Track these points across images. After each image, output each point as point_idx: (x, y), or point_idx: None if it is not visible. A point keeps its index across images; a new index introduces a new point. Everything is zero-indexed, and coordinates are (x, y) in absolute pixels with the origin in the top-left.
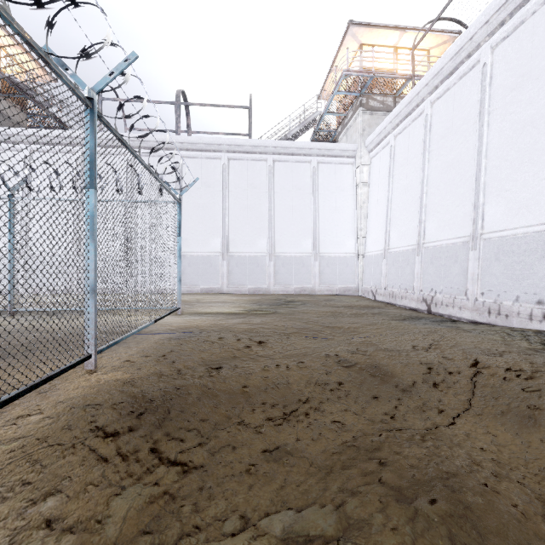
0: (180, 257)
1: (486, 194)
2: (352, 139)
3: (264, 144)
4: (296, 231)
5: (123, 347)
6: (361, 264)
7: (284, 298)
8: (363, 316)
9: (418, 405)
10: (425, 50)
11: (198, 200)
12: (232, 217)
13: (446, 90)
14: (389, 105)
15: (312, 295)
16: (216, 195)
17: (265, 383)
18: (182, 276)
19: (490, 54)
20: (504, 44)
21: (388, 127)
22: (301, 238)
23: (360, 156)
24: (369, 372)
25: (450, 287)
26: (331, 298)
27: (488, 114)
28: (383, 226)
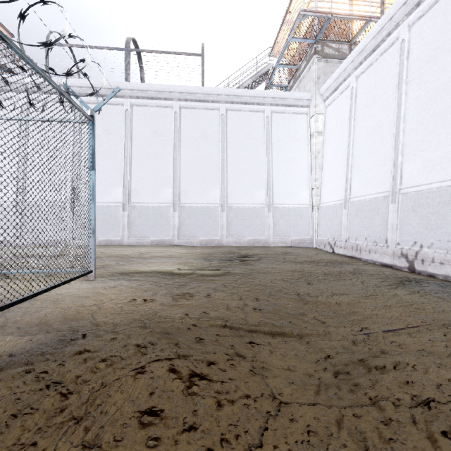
0: (92, 199)
1: None
2: (306, 89)
3: (216, 92)
4: (249, 181)
5: None
6: (316, 215)
7: (238, 251)
8: (344, 279)
9: None
10: None
11: (149, 149)
12: (183, 167)
13: (433, 4)
14: (344, 52)
15: (266, 247)
16: (167, 144)
17: None
18: (131, 227)
19: None
20: None
21: (349, 67)
22: (255, 189)
23: (315, 104)
24: None
25: (445, 240)
26: (287, 251)
27: None
28: (342, 174)
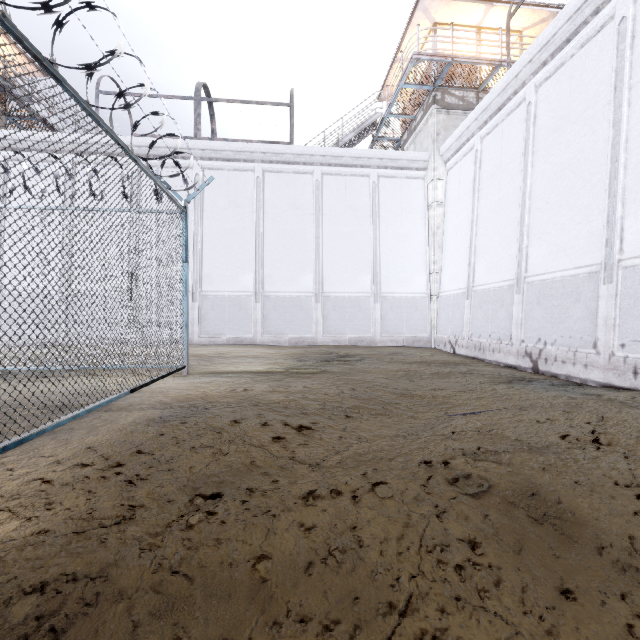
0: (185, 292)
1: (627, 203)
2: (423, 146)
3: (309, 152)
4: (351, 264)
5: (59, 440)
6: (435, 307)
7: (336, 351)
8: (449, 377)
9: None
10: (517, 32)
11: (224, 224)
12: (267, 246)
13: (559, 66)
14: (471, 102)
15: (372, 346)
16: (248, 218)
17: (307, 547)
18: (203, 322)
19: (631, 3)
20: None
21: (473, 126)
22: (358, 274)
23: (433, 167)
24: (525, 511)
25: (568, 336)
26: (397, 351)
27: (629, 89)
28: (465, 256)
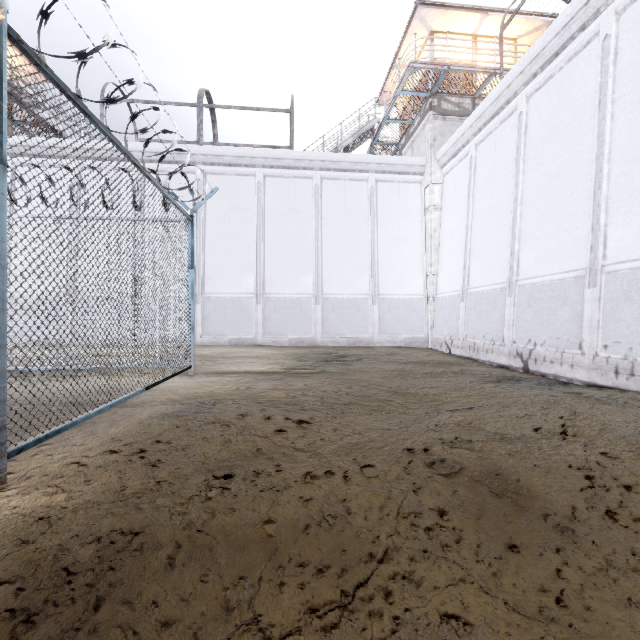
0: (192, 296)
1: (610, 211)
2: (420, 151)
3: (309, 157)
4: (350, 266)
5: (85, 432)
6: (431, 308)
7: (335, 351)
8: (442, 377)
9: (599, 566)
10: (511, 40)
11: (226, 228)
12: (268, 249)
13: (549, 78)
14: (467, 108)
15: (370, 347)
16: (249, 221)
17: (305, 514)
18: (206, 323)
19: (614, 21)
20: (636, 6)
21: (468, 133)
22: (356, 276)
23: (430, 172)
24: (488, 487)
25: (556, 337)
26: (395, 351)
27: (612, 103)
28: (461, 259)
